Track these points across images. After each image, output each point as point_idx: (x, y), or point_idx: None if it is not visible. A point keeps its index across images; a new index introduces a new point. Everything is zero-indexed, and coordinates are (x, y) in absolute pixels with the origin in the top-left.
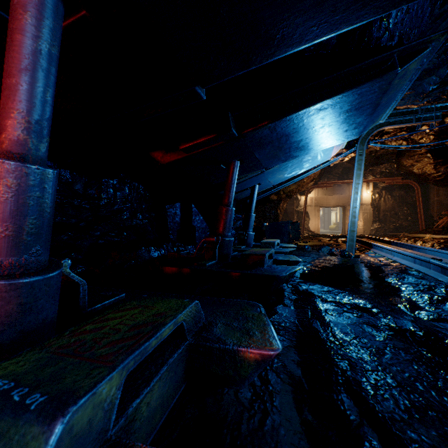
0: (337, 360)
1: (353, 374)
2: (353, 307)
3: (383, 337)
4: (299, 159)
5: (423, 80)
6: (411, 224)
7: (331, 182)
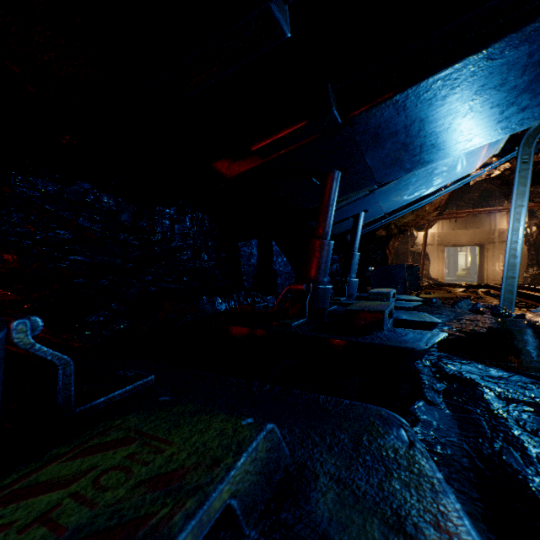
0: None
1: None
2: None
3: None
4: (429, 171)
5: None
6: None
7: (463, 211)
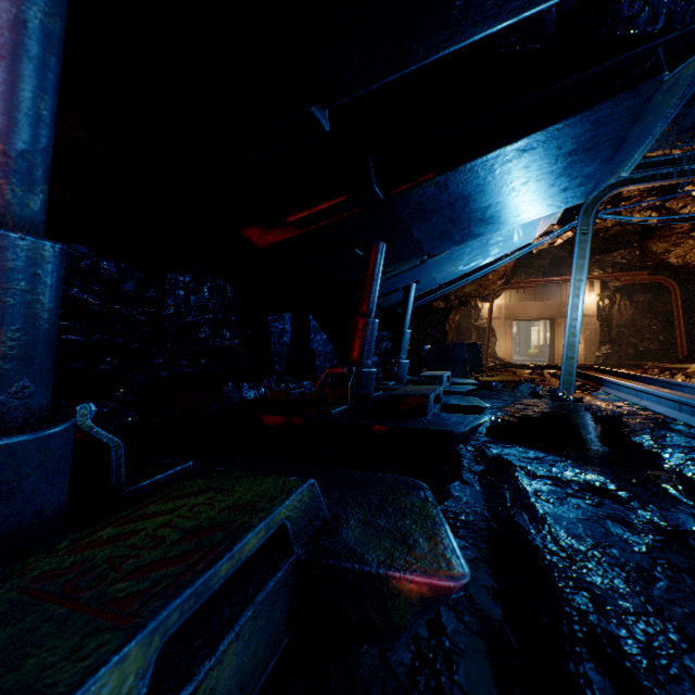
0: (568, 591)
1: (602, 621)
2: (584, 488)
3: (646, 545)
4: (484, 241)
5: (694, 106)
6: (663, 347)
7: (532, 280)
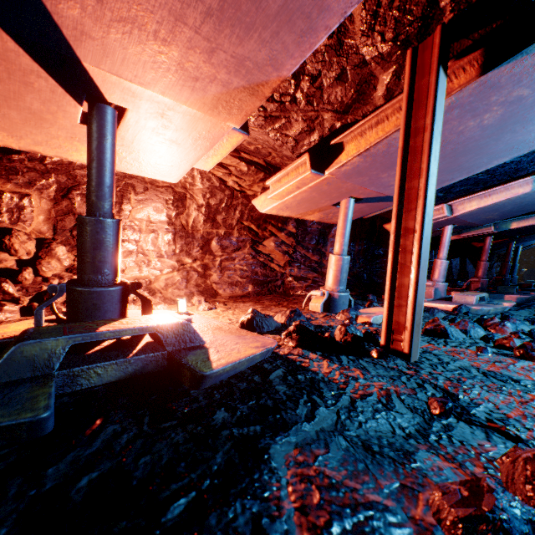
0: None
1: None
2: None
3: None
4: None
5: None
6: None
7: None
